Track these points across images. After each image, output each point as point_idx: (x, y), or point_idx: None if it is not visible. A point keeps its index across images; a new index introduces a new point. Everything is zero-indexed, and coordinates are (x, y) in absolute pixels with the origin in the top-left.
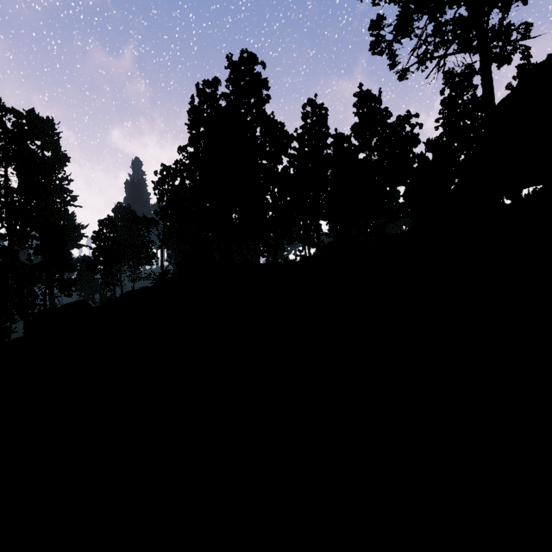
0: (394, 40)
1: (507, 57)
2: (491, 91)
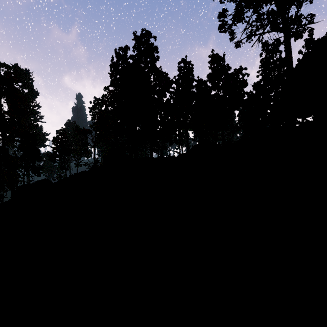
0: (233, 23)
1: (300, 34)
2: (290, 54)
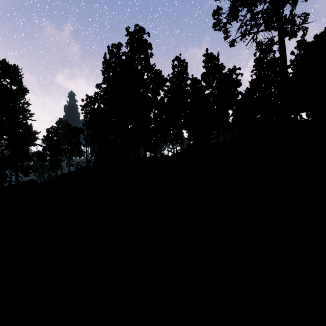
0: (227, 22)
1: (294, 33)
2: (284, 54)
